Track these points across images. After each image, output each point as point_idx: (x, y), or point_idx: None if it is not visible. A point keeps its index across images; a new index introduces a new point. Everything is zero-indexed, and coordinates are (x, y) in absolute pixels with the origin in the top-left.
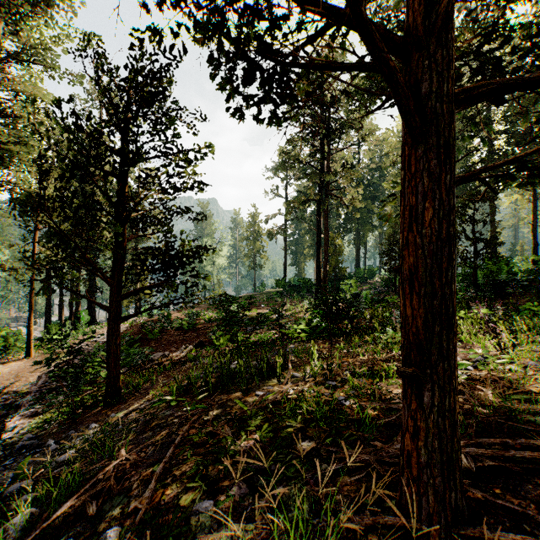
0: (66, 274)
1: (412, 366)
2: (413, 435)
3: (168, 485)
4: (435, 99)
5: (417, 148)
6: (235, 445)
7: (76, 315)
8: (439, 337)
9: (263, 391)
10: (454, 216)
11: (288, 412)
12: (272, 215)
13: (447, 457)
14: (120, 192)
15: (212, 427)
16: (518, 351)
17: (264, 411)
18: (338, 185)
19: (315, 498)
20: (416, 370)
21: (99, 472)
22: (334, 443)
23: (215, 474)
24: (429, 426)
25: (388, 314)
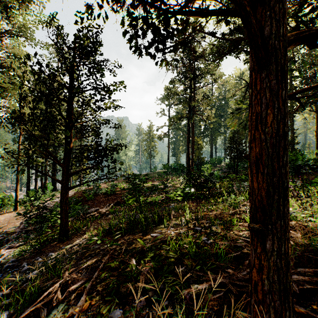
0: (35, 161)
1: (257, 223)
2: (258, 270)
3: (93, 297)
4: (274, 38)
5: (261, 72)
6: (137, 270)
7: (44, 186)
8: (277, 203)
9: (155, 234)
10: (287, 119)
11: (171, 247)
12: (160, 126)
13: (283, 287)
14: (67, 111)
15: (123, 257)
16: (313, 208)
17: (156, 247)
18: (200, 108)
19: (190, 309)
20: (261, 226)
21: (52, 286)
22: (201, 269)
23: (124, 290)
24: (270, 265)
25: (231, 185)
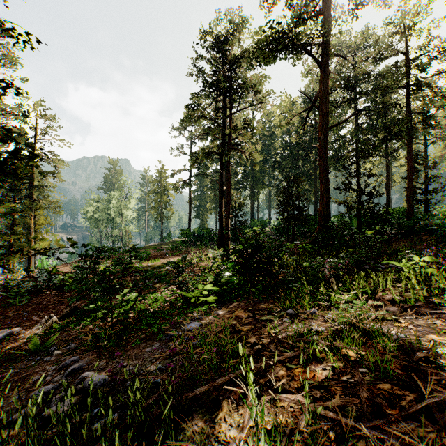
0: None
1: None
2: None
3: None
4: None
5: None
6: None
7: None
8: None
9: None
10: None
11: None
12: (177, 170)
13: None
14: None
15: None
16: None
17: None
18: (237, 146)
19: None
20: None
21: None
22: None
23: None
24: None
25: (308, 264)
